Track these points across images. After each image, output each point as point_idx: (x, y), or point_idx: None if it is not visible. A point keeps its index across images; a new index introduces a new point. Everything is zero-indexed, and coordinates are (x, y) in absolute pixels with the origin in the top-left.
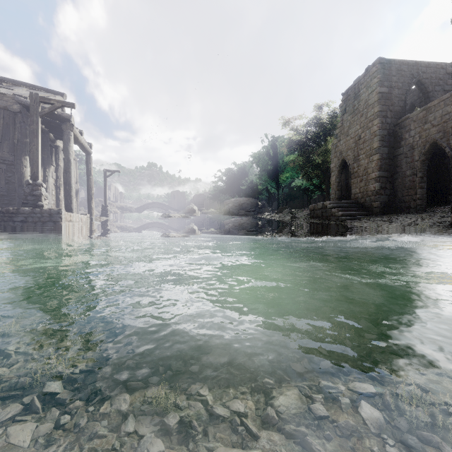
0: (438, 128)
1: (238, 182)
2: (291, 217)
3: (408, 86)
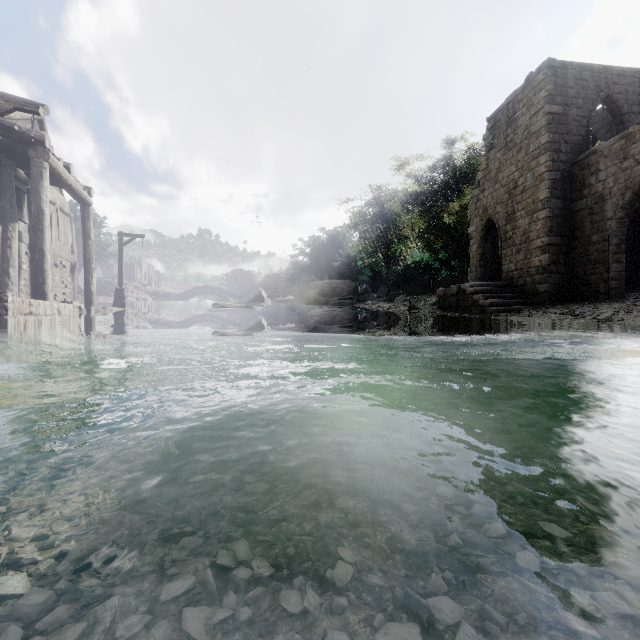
0: None
1: (328, 256)
2: (408, 308)
3: (592, 104)
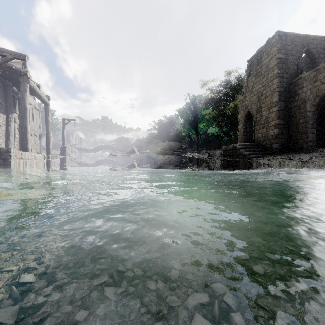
0: None
1: (167, 130)
2: (208, 156)
3: (300, 54)
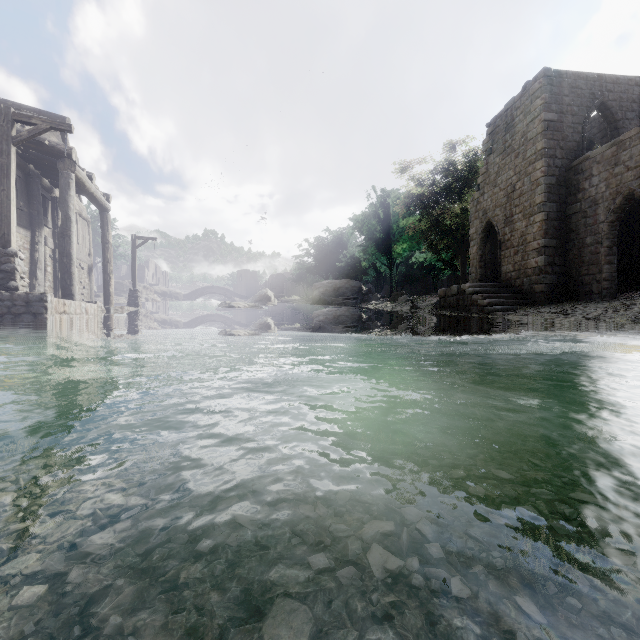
0: (636, 173)
1: (332, 257)
2: (411, 308)
3: (587, 111)
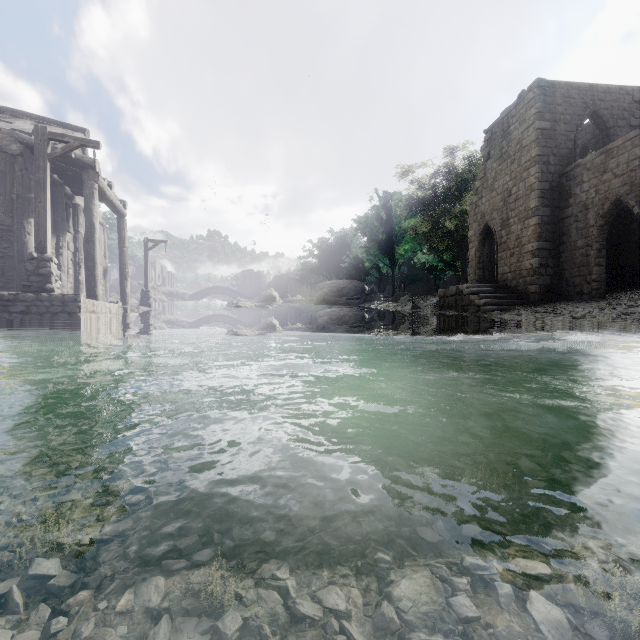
0: (622, 180)
1: (336, 258)
2: (412, 308)
3: (579, 120)
